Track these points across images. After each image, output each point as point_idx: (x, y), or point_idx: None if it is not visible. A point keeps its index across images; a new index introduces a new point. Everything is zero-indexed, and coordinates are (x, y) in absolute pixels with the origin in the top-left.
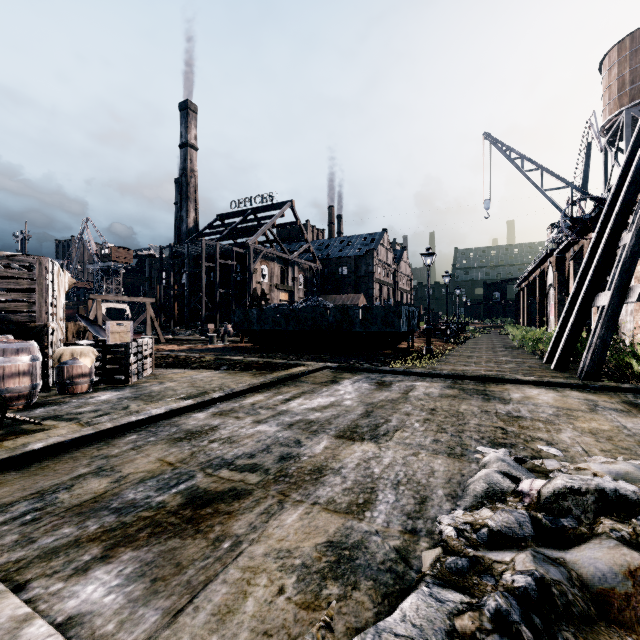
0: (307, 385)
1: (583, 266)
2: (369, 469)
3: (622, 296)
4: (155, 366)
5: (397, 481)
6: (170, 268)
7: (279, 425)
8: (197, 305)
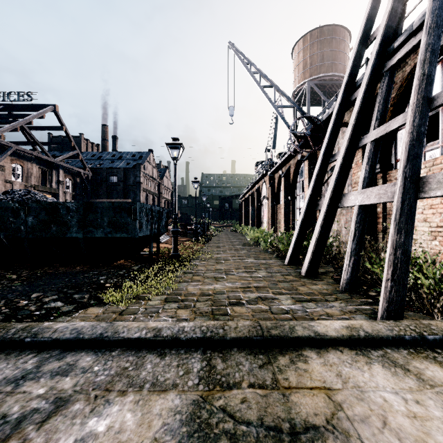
0: None
1: (318, 169)
2: None
3: (417, 189)
4: None
5: None
6: None
7: None
8: None
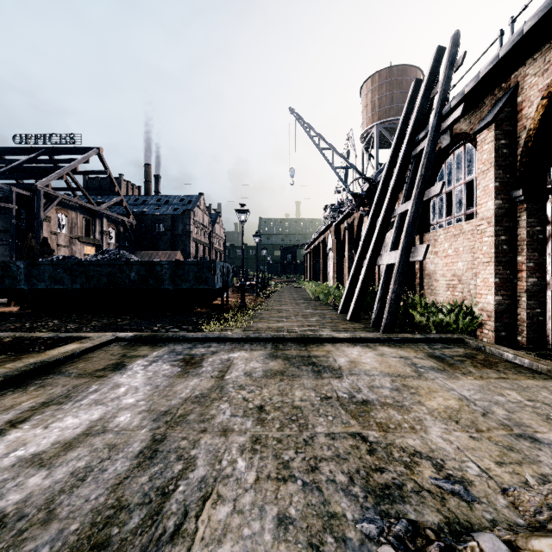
0: (65, 381)
1: (366, 231)
2: None
3: (408, 255)
4: None
5: None
6: None
7: None
8: None
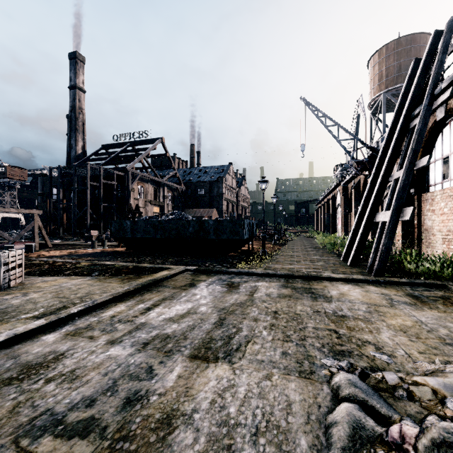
0: (168, 290)
1: (366, 193)
2: (224, 409)
3: (398, 215)
4: (28, 274)
5: (255, 428)
6: (59, 185)
7: (133, 345)
8: (83, 216)
